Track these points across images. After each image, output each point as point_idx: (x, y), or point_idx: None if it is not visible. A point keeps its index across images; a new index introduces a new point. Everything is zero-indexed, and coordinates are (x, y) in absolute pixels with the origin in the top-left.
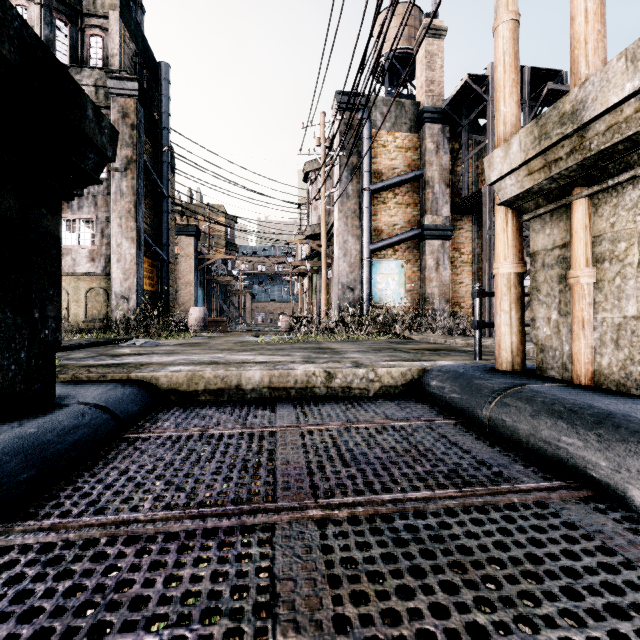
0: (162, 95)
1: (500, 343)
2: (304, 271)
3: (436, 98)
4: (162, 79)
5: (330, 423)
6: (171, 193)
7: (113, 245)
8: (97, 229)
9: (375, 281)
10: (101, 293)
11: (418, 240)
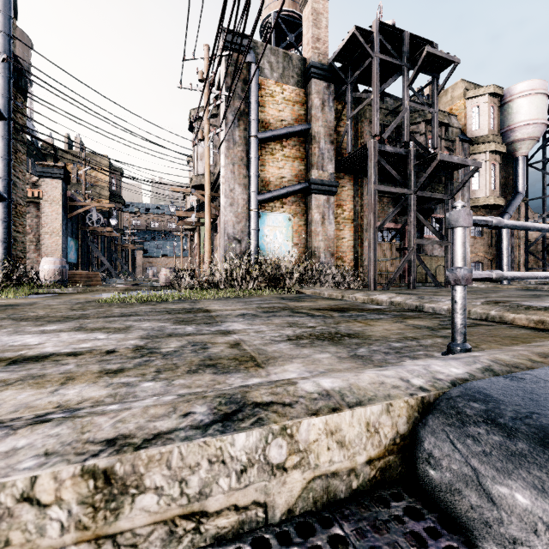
0: None
1: None
2: (190, 223)
3: (322, 56)
4: None
5: None
6: (20, 120)
7: None
8: None
9: (263, 233)
10: None
11: (305, 194)
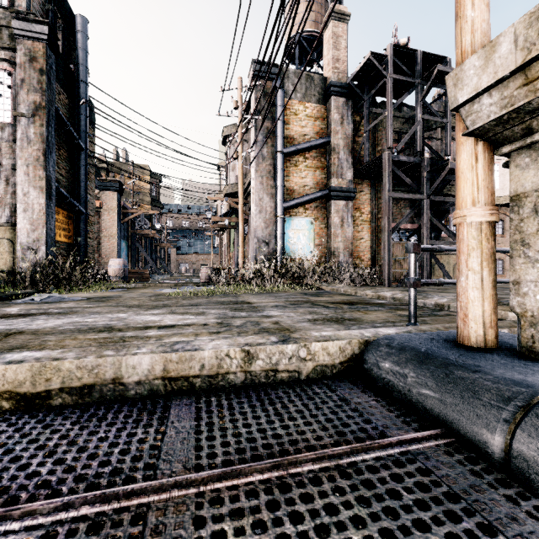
0: (79, 48)
1: (467, 311)
2: (223, 226)
3: (341, 75)
4: (79, 32)
5: (252, 466)
6: (91, 147)
7: (19, 194)
8: (1, 176)
9: (288, 236)
10: (6, 244)
11: (325, 200)
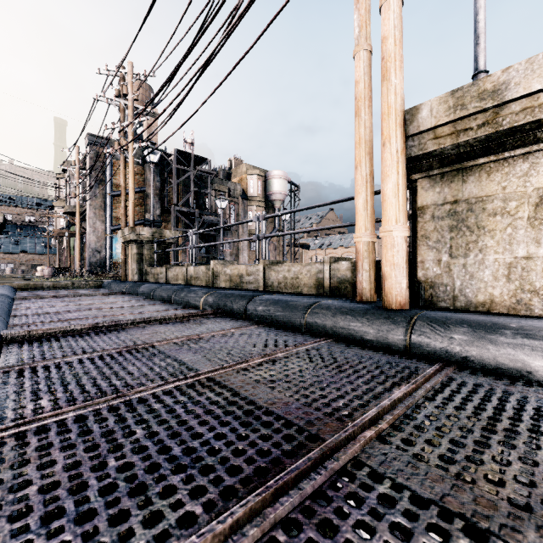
0: None
1: (122, 274)
2: (63, 235)
3: None
4: None
5: (72, 290)
6: None
7: None
8: None
9: (115, 247)
10: None
11: (143, 226)
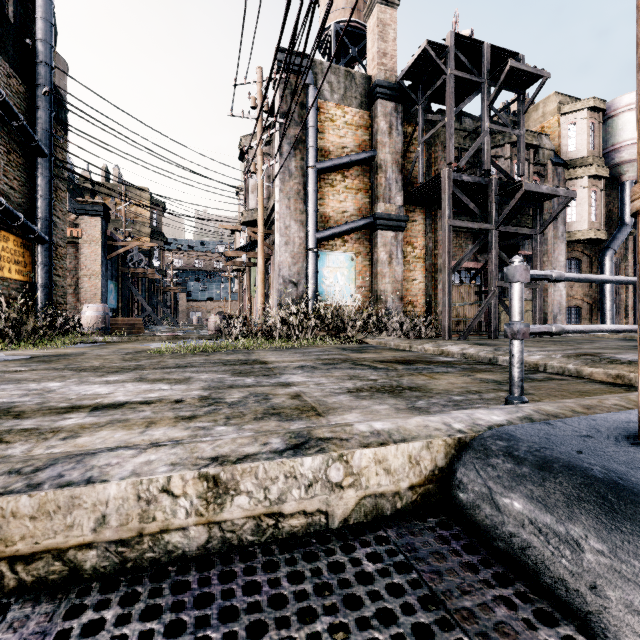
0: (40, 18)
1: None
2: (241, 264)
3: (389, 73)
4: None
5: None
6: (60, 155)
7: None
8: None
9: (322, 275)
10: None
11: (369, 231)
